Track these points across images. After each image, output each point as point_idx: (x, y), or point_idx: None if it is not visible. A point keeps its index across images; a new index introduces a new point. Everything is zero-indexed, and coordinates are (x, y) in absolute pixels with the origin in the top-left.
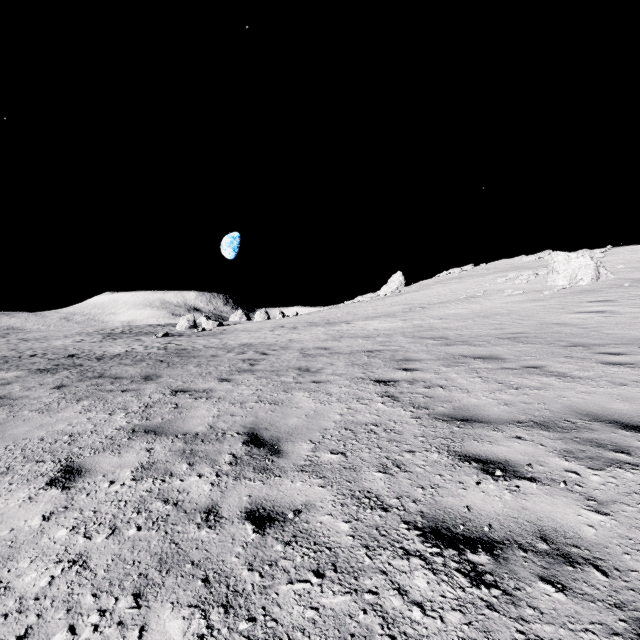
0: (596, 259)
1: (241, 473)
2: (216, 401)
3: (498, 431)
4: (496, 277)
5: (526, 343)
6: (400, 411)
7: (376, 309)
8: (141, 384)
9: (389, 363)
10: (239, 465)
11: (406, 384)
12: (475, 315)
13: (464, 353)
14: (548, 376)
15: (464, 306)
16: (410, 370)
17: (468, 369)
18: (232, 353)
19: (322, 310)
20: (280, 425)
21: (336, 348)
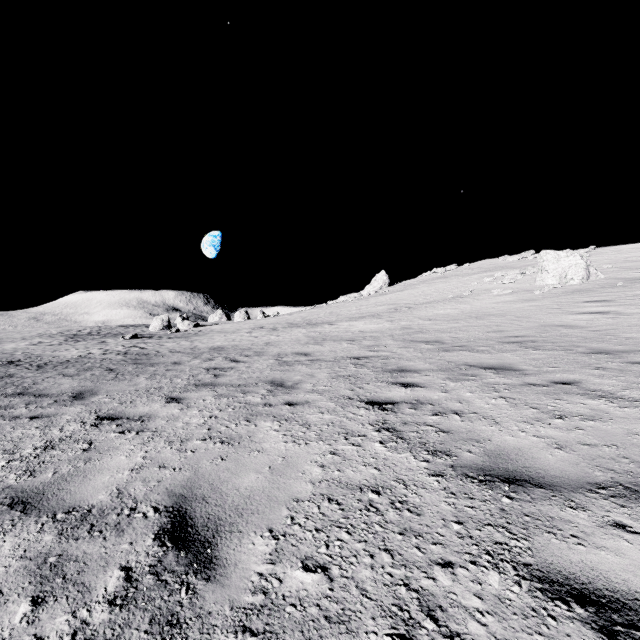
0: (586, 258)
1: (121, 637)
2: (148, 437)
3: (577, 508)
4: (482, 277)
5: (537, 349)
6: (409, 459)
7: (360, 309)
8: (64, 406)
9: (381, 375)
10: (127, 606)
11: (408, 408)
12: (467, 316)
13: (469, 361)
14: (593, 397)
15: (453, 306)
16: (409, 386)
17: (483, 385)
18: (198, 359)
19: (304, 310)
20: (227, 490)
21: (318, 354)
